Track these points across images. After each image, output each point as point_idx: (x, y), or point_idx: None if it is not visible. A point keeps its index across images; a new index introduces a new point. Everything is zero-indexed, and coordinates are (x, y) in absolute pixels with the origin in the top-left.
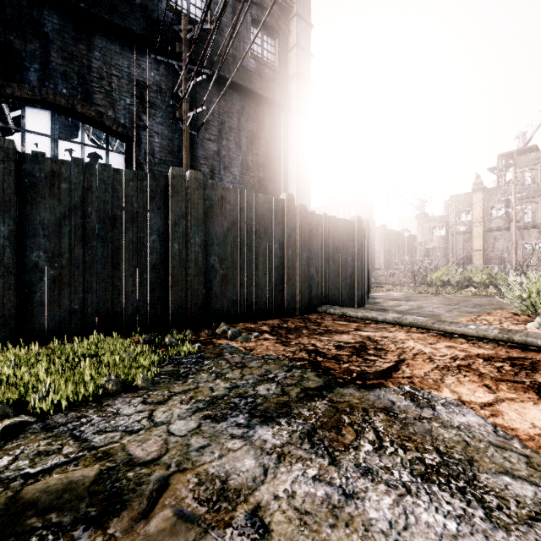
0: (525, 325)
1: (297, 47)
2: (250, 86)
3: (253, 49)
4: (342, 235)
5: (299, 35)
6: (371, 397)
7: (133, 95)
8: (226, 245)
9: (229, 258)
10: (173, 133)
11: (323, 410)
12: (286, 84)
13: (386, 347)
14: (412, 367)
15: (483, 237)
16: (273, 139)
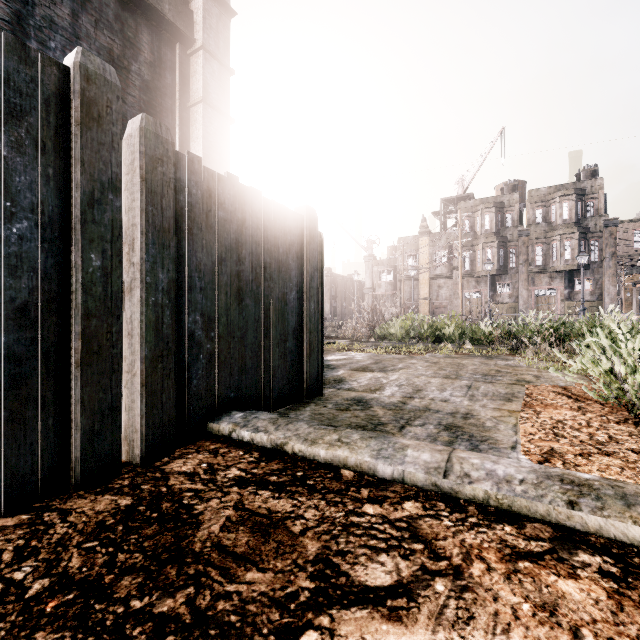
0: None
1: None
2: None
3: None
4: (277, 240)
5: None
6: None
7: None
8: None
9: None
10: None
11: None
12: None
13: None
14: None
15: (428, 285)
16: (159, 83)
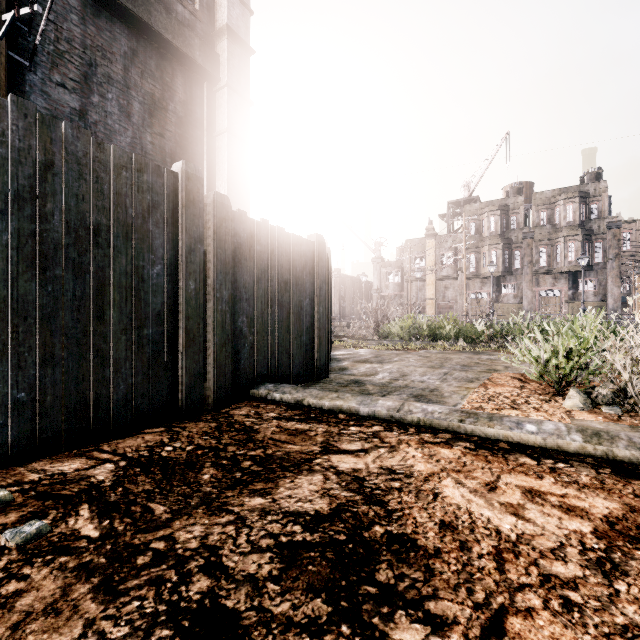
0: (559, 404)
1: None
2: (147, 18)
3: None
4: (295, 262)
5: None
6: None
7: None
8: None
9: None
10: None
11: None
12: (213, 41)
13: (414, 530)
14: None
15: (435, 286)
16: (190, 118)
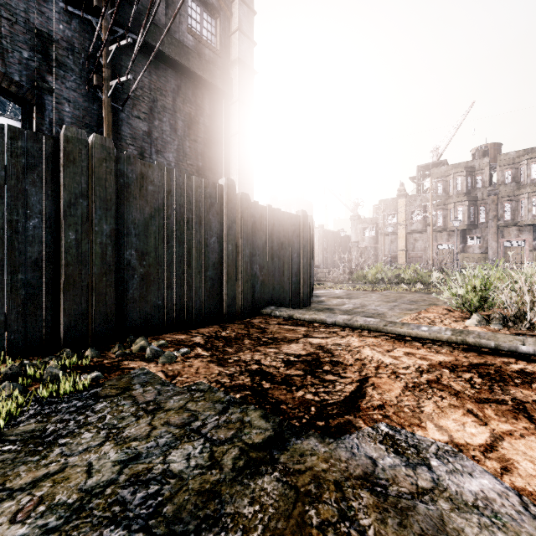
0: (464, 323)
1: (239, 32)
2: (187, 64)
3: (190, 24)
4: (288, 230)
5: (242, 20)
6: (342, 454)
7: (34, 48)
8: (148, 236)
9: (152, 252)
10: (90, 104)
11: (275, 497)
12: (228, 69)
13: (343, 360)
14: (379, 389)
15: (405, 239)
16: (213, 126)
